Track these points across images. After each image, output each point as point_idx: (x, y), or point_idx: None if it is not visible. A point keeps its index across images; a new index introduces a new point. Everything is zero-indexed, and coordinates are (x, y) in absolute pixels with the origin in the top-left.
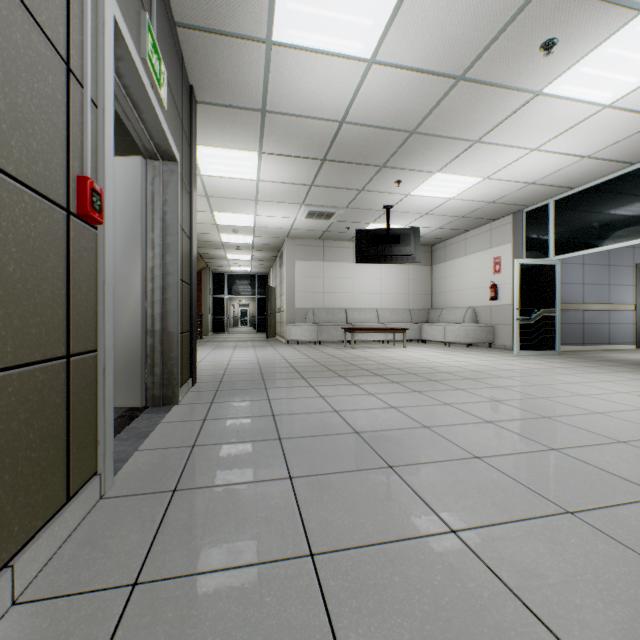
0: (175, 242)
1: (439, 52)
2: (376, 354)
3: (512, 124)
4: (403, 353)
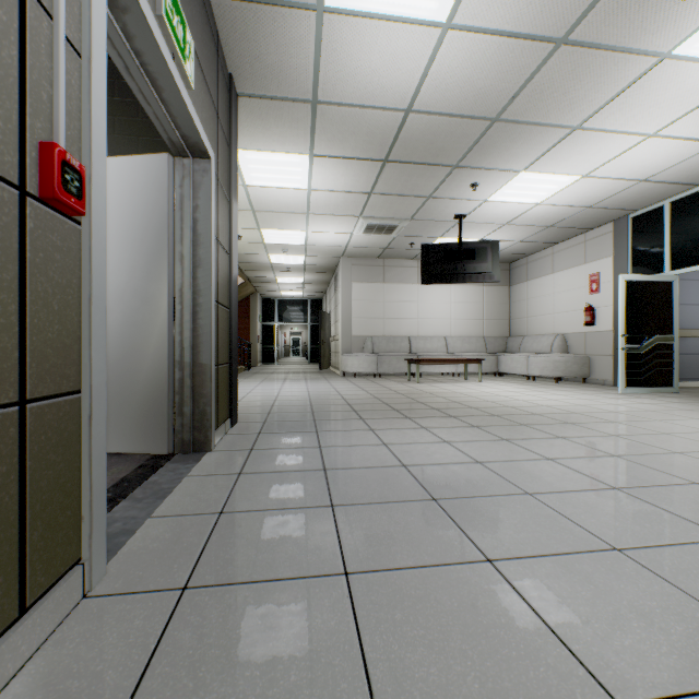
0: (208, 256)
1: (536, 6)
2: (446, 389)
3: (625, 102)
4: (479, 388)
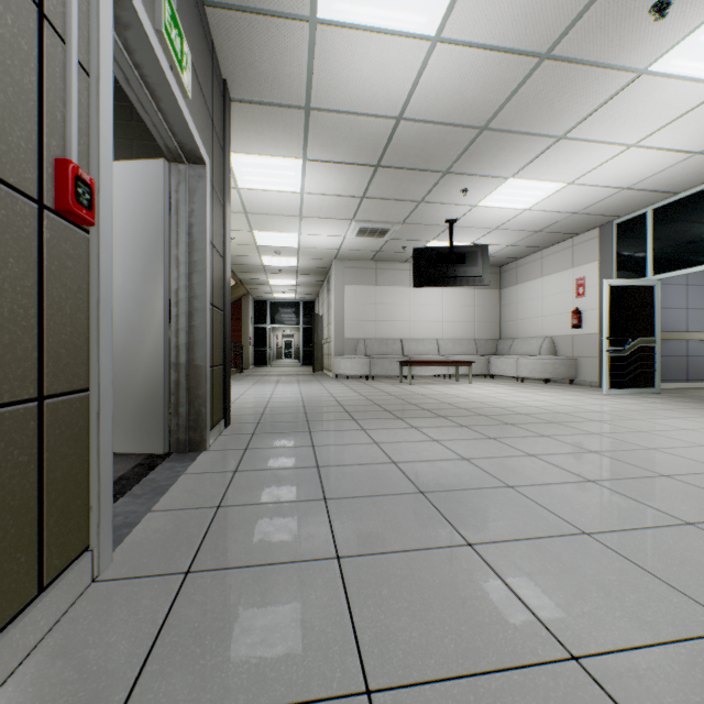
0: (203, 259)
1: (520, 23)
2: (437, 391)
3: (607, 114)
4: (469, 390)
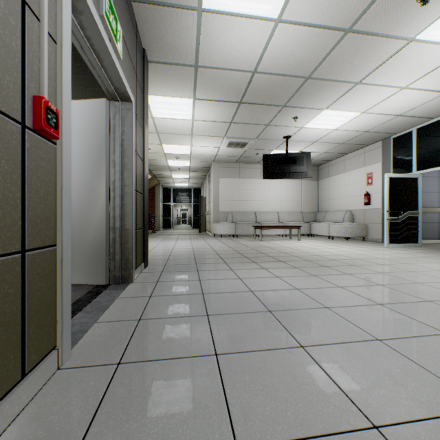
0: (130, 162)
1: (332, 9)
2: (278, 245)
3: (388, 67)
4: (298, 244)
